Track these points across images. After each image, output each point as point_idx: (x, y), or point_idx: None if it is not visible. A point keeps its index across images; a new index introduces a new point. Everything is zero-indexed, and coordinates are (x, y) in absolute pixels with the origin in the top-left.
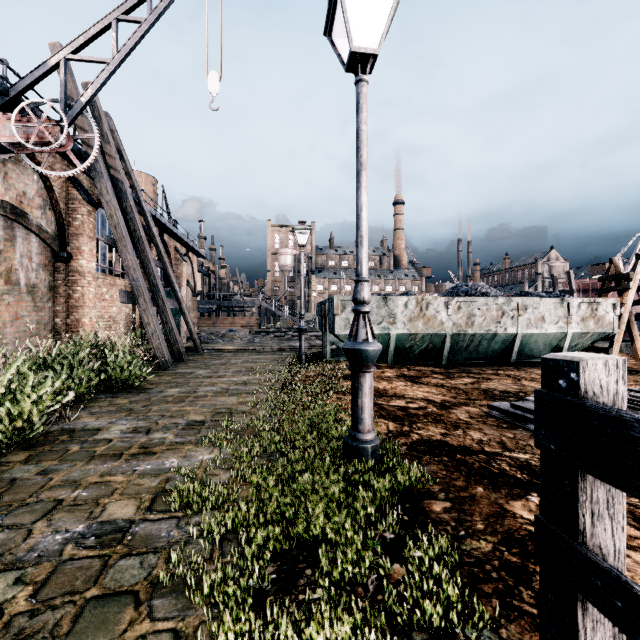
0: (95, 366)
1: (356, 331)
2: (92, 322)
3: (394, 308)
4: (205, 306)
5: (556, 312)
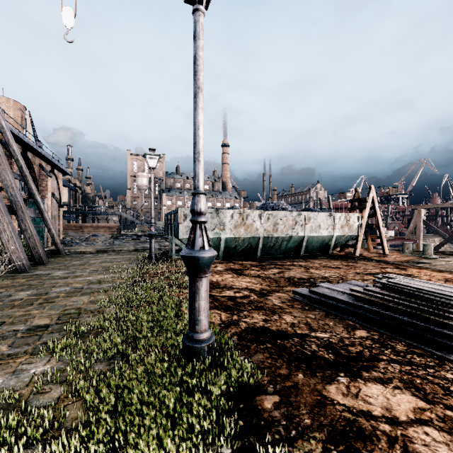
0: None
1: (193, 239)
2: None
3: (224, 218)
4: (71, 215)
5: (327, 222)
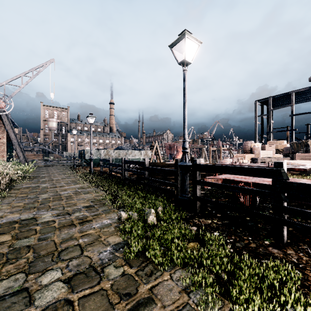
0: None
1: (90, 156)
2: None
3: (101, 152)
4: None
5: (138, 153)
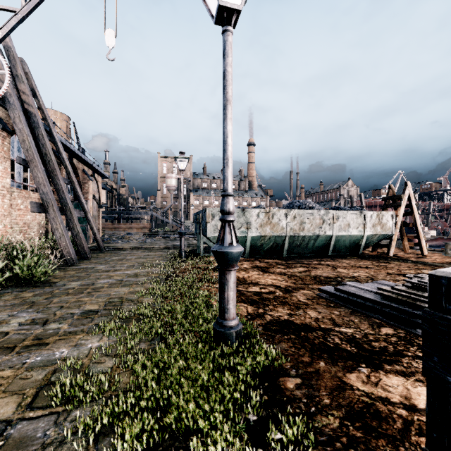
0: (0, 266)
1: (223, 236)
2: (6, 228)
3: (250, 217)
4: (109, 215)
5: (357, 220)
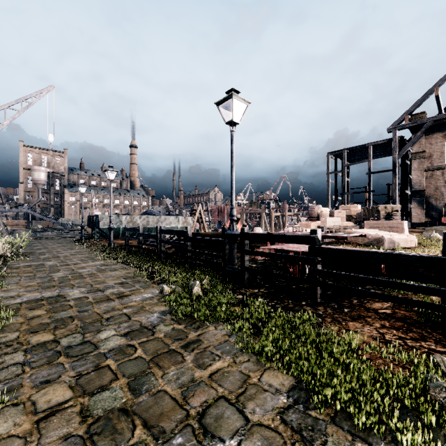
0: None
1: (110, 225)
2: None
3: (122, 219)
4: None
5: (175, 220)
